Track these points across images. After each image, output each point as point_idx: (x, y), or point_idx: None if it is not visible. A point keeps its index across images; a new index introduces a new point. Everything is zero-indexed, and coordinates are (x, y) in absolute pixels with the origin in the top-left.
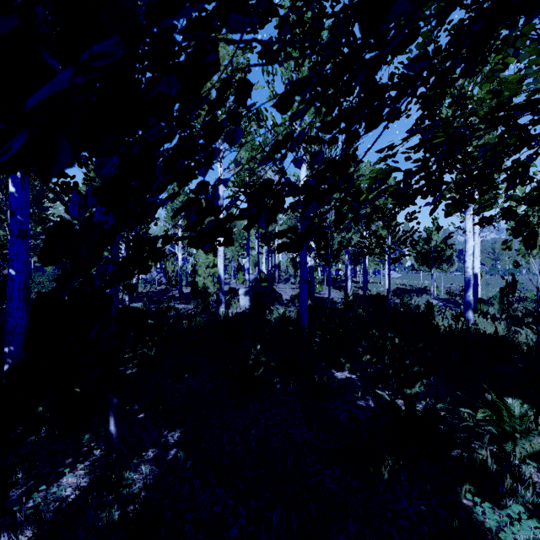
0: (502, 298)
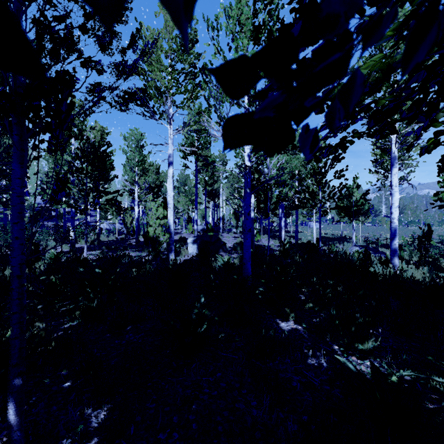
0: (420, 245)
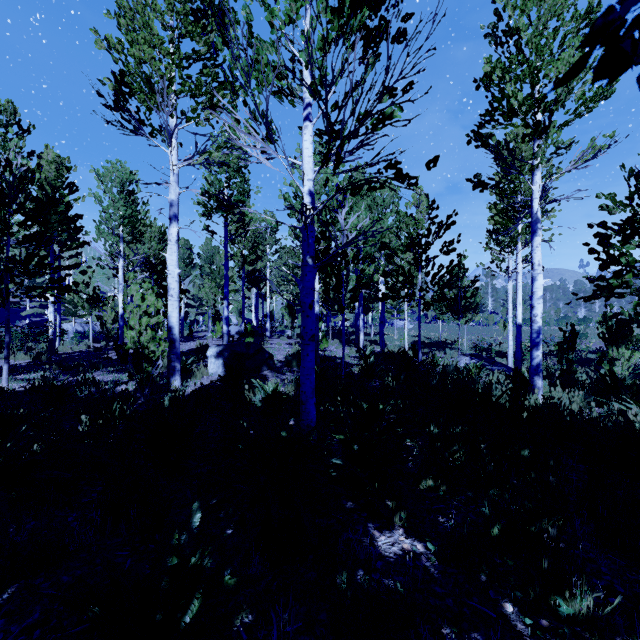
0: (561, 355)
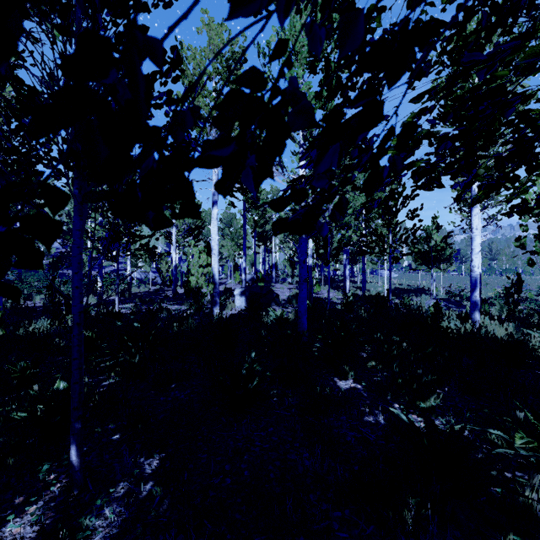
0: (507, 298)
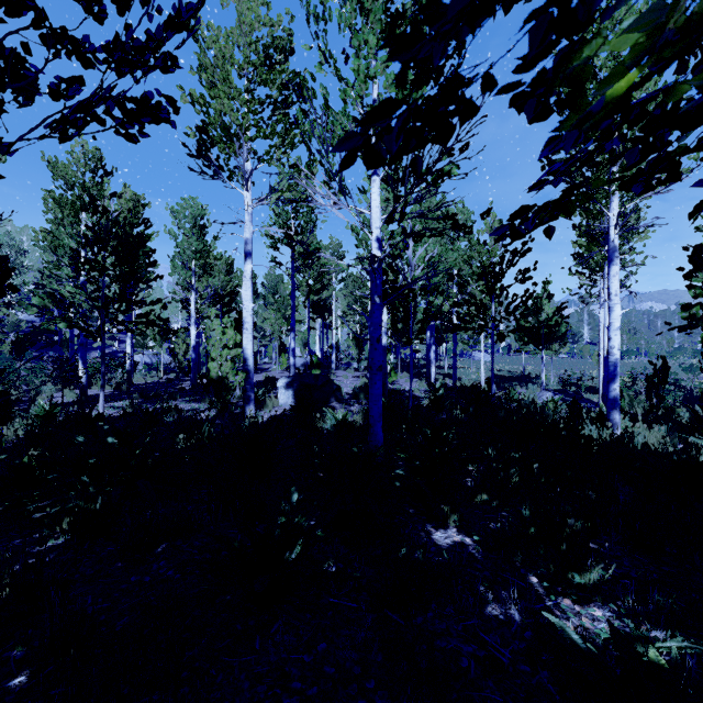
0: (650, 390)
